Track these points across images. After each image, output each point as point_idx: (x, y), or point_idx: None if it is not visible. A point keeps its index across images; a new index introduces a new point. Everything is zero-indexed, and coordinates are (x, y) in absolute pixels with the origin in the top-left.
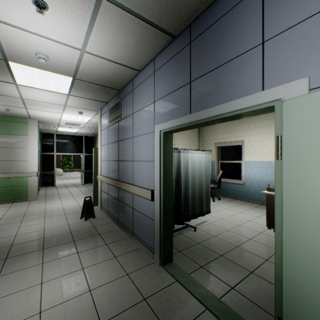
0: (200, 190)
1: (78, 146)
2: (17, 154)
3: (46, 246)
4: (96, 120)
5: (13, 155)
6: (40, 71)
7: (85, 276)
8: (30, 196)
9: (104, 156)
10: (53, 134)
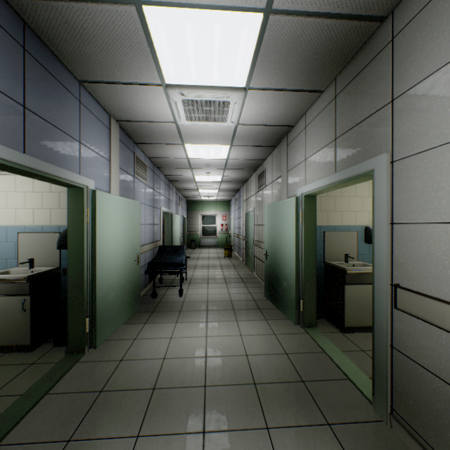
0: None
1: None
2: None
3: None
4: None
5: None
6: None
7: None
8: None
9: None
10: None
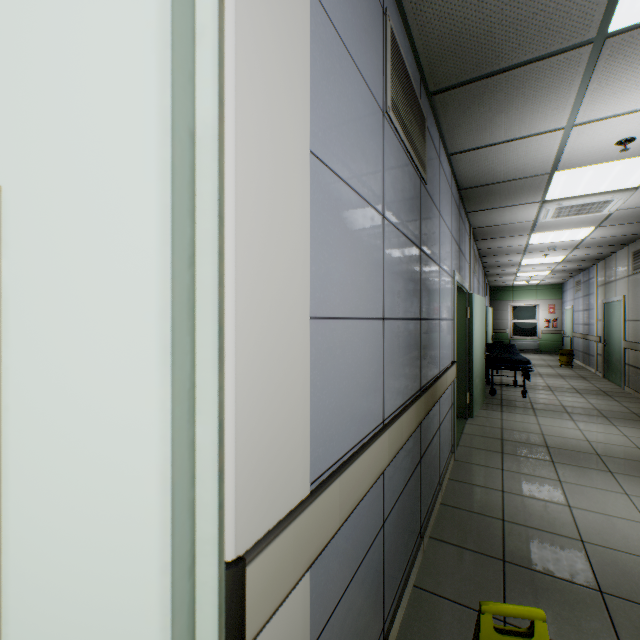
0: None
1: None
2: None
3: None
4: None
5: None
6: None
7: (566, 495)
8: None
9: (353, 280)
10: None
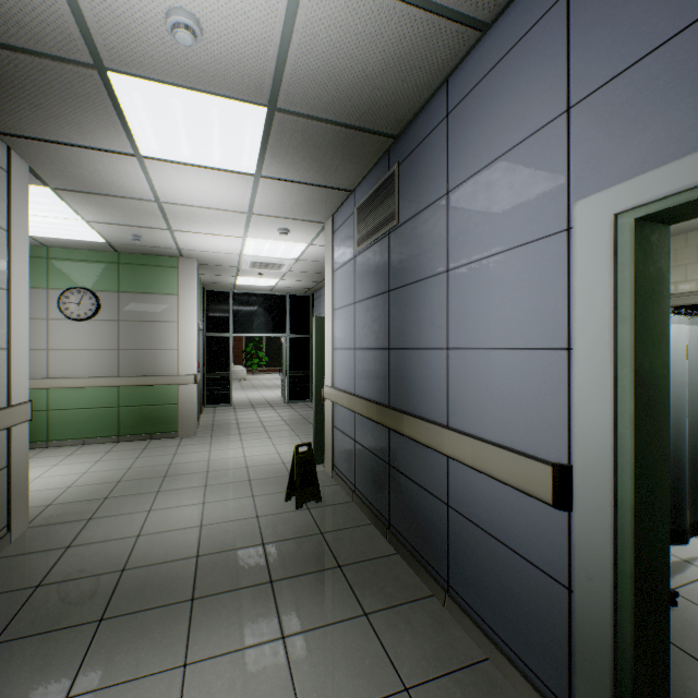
0: (671, 451)
1: (276, 317)
2: (157, 336)
3: (199, 588)
4: (317, 250)
5: (151, 337)
6: (185, 97)
7: None
8: (182, 428)
9: (342, 337)
10: (227, 294)
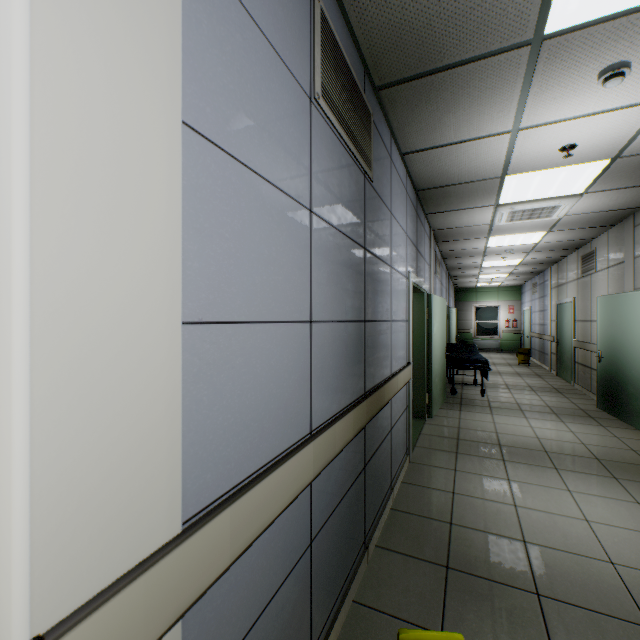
0: None
1: None
2: None
3: None
4: None
5: None
6: None
7: (513, 494)
8: None
9: (262, 279)
10: None
